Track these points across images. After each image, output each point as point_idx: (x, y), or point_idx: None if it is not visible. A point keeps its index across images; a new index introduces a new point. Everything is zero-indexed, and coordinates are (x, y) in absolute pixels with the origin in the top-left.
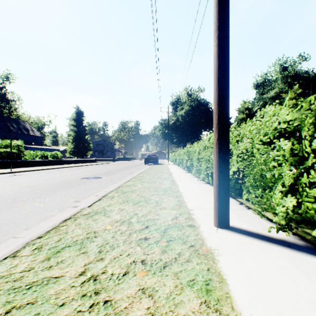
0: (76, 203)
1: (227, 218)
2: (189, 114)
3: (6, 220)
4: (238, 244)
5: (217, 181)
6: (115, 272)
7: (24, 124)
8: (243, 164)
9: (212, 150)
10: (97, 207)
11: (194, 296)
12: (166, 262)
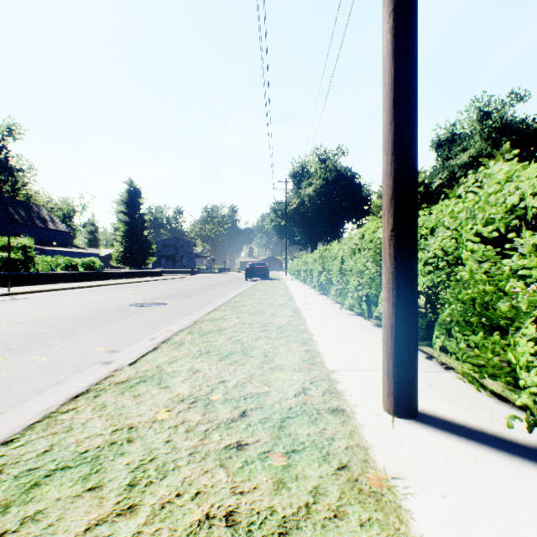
0: (110, 355)
1: (413, 396)
2: (322, 194)
3: None
4: (447, 462)
5: (391, 317)
6: None
7: (39, 210)
8: (435, 280)
9: (368, 254)
10: (147, 365)
11: None
12: (285, 521)
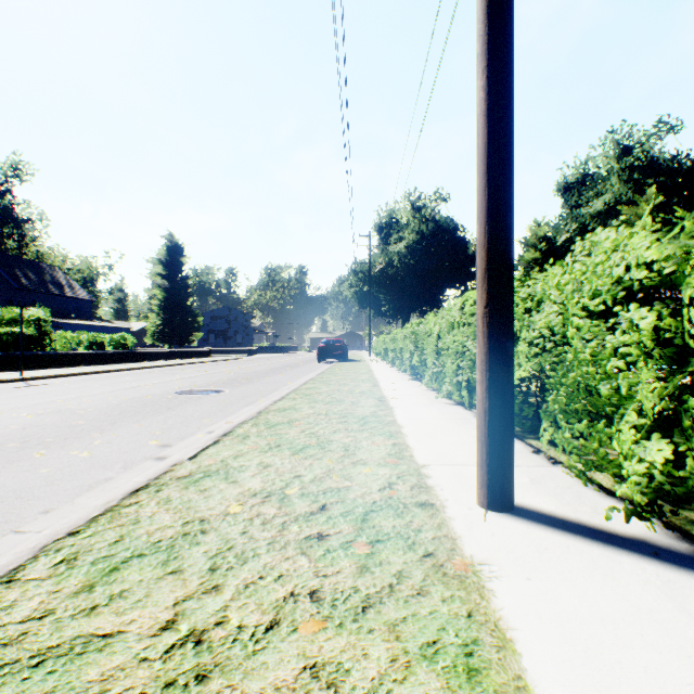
0: (162, 450)
1: (508, 487)
2: (416, 251)
3: (1, 490)
4: (537, 550)
5: (484, 402)
6: (248, 622)
7: (54, 272)
8: (542, 361)
9: (468, 331)
10: (210, 459)
11: (438, 685)
12: (369, 597)
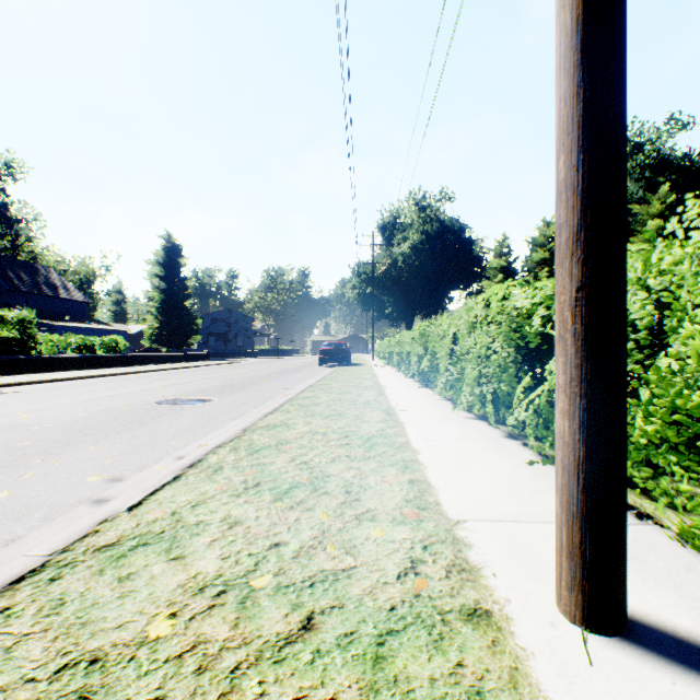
0: (108, 487)
1: (620, 593)
2: (420, 252)
3: None
4: None
5: (577, 447)
6: None
7: (48, 273)
8: None
9: (496, 332)
10: (157, 510)
11: None
12: None
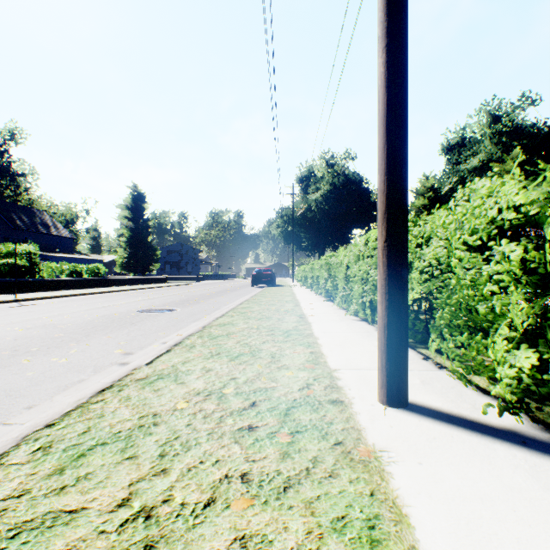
0: (125, 357)
1: (403, 388)
2: (329, 199)
3: None
4: (427, 440)
5: (384, 318)
6: (189, 499)
7: (42, 215)
8: (430, 286)
9: (371, 262)
10: (163, 364)
11: None
12: (290, 479)
